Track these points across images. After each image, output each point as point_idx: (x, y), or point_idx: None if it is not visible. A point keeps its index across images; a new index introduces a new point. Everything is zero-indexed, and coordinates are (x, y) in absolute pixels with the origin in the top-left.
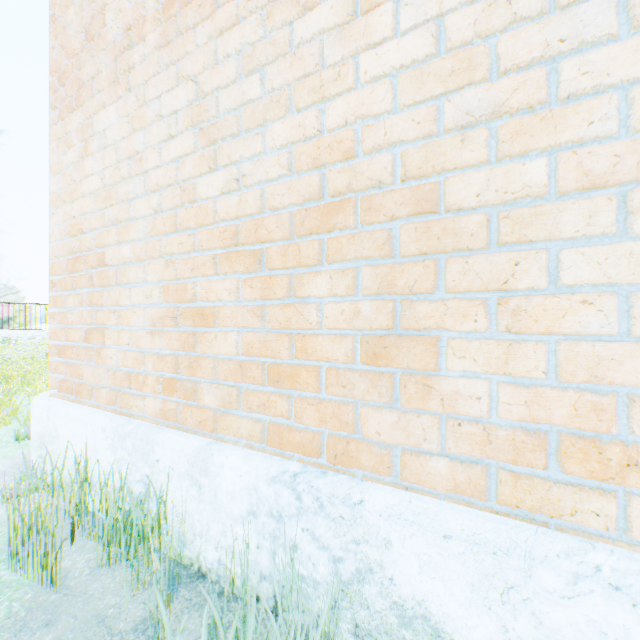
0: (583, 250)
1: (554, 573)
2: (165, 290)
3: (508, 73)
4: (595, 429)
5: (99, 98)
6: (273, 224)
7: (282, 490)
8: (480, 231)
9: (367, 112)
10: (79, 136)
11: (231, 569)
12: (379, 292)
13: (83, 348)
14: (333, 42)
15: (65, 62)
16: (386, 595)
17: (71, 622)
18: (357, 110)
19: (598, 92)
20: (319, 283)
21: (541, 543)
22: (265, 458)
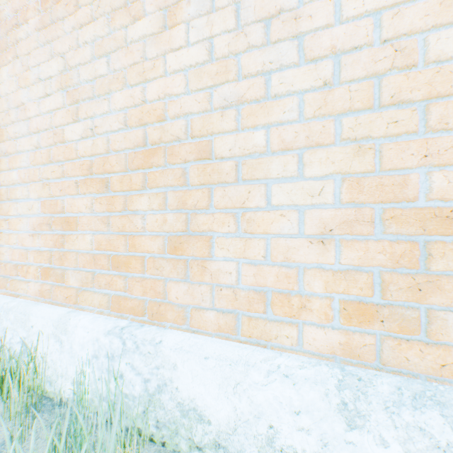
0: (281, 185)
1: (259, 372)
2: (42, 204)
3: (247, 77)
4: (287, 288)
5: None
6: (114, 161)
7: (114, 339)
8: (232, 171)
9: (171, 92)
10: None
11: (81, 396)
12: (178, 208)
13: None
14: (151, 44)
15: None
16: (174, 399)
17: None
18: (165, 90)
19: (290, 94)
20: (142, 201)
21: (254, 356)
22: (106, 319)
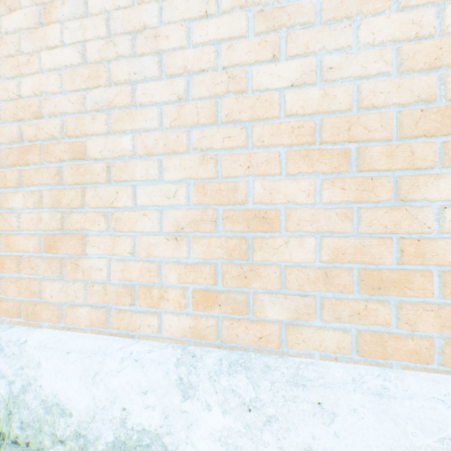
0: (144, 187)
1: (115, 360)
2: None
3: (117, 84)
4: (149, 281)
5: None
6: None
7: None
8: (102, 172)
9: (45, 89)
10: None
11: None
12: (53, 206)
13: None
14: (26, 38)
15: None
16: (39, 397)
17: None
18: (39, 87)
19: (154, 104)
20: (17, 199)
21: (113, 345)
22: None
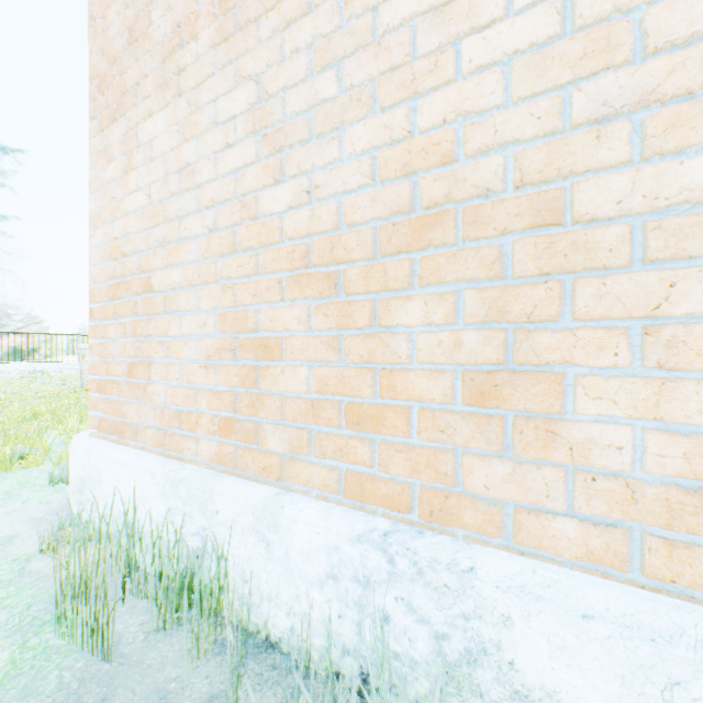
0: None
1: None
2: (222, 319)
3: (658, 53)
4: None
5: (145, 106)
6: (353, 242)
7: (370, 551)
8: (621, 246)
9: (471, 108)
10: (122, 149)
11: (307, 640)
12: (486, 320)
13: (126, 383)
14: (428, 28)
15: (106, 68)
16: (505, 682)
17: (129, 697)
18: (459, 106)
19: None
20: (410, 310)
21: None
22: (346, 513)
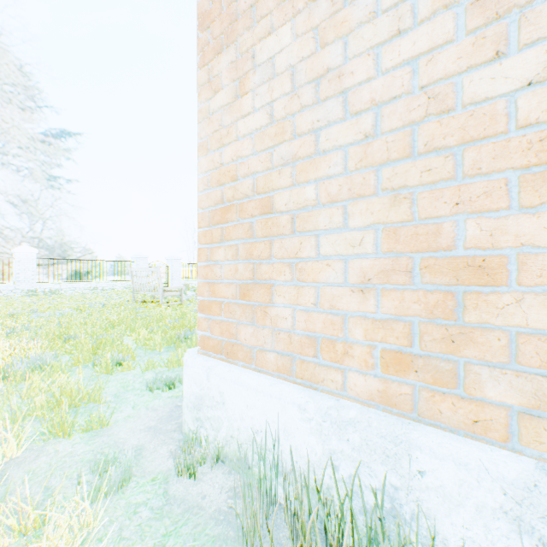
0: None
1: None
2: (389, 236)
3: None
4: None
5: (264, 25)
6: None
7: None
8: None
9: None
10: (233, 76)
11: None
12: None
13: (238, 305)
14: None
15: (210, 6)
16: None
17: None
18: None
19: None
20: None
21: None
22: None
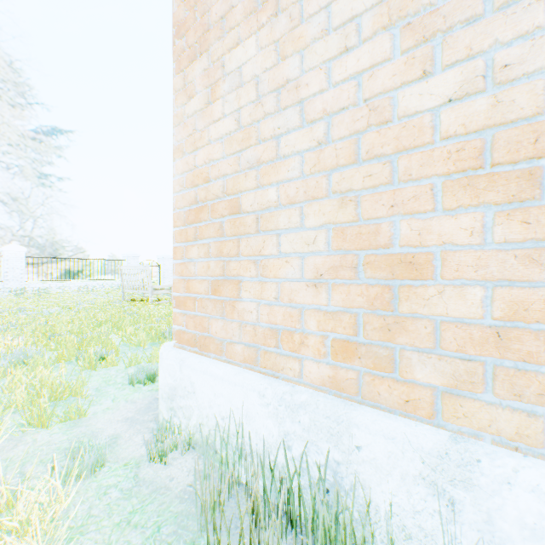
0: None
1: None
2: (338, 235)
3: None
4: None
5: (233, 36)
6: None
7: None
8: None
9: None
10: (205, 83)
11: None
12: None
13: (210, 300)
14: None
15: (185, 15)
16: None
17: None
18: None
19: None
20: None
21: None
22: None
